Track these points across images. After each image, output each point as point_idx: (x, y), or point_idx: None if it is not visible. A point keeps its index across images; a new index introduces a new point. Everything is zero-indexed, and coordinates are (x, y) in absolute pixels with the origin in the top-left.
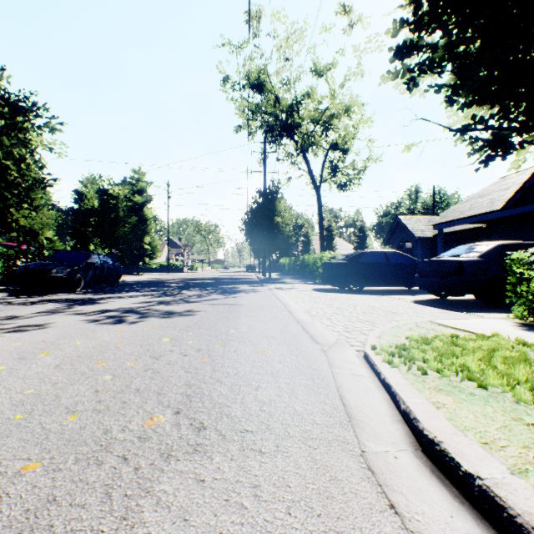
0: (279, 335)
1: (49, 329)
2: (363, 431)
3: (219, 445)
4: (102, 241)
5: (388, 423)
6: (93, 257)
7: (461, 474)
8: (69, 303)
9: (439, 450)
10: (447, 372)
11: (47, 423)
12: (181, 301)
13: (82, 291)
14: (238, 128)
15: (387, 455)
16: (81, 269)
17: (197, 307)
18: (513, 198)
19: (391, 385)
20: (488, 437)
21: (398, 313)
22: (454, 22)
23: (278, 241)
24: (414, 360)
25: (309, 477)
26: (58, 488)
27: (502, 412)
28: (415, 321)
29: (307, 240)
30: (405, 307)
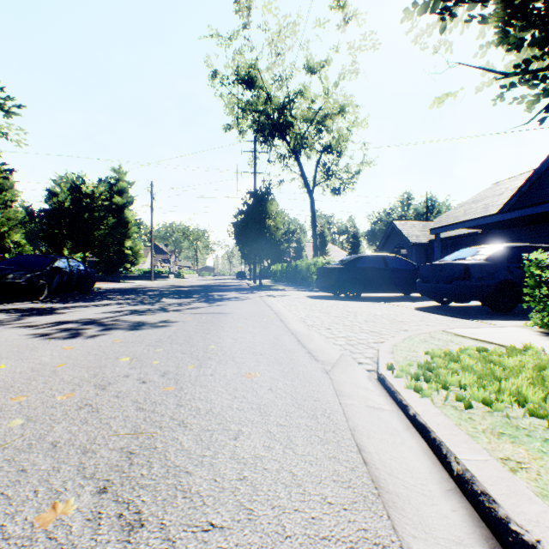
0: (269, 350)
1: None
2: (404, 518)
3: None
4: (73, 244)
5: (438, 497)
6: (61, 261)
7: None
8: (22, 313)
9: None
10: (500, 405)
11: None
12: (158, 310)
13: (45, 300)
14: (227, 126)
15: None
16: (44, 275)
17: (175, 317)
18: (509, 203)
19: (430, 428)
20: None
21: (404, 321)
22: None
23: (269, 246)
24: (448, 385)
25: None
26: None
27: None
28: (427, 331)
29: (300, 246)
30: (410, 315)
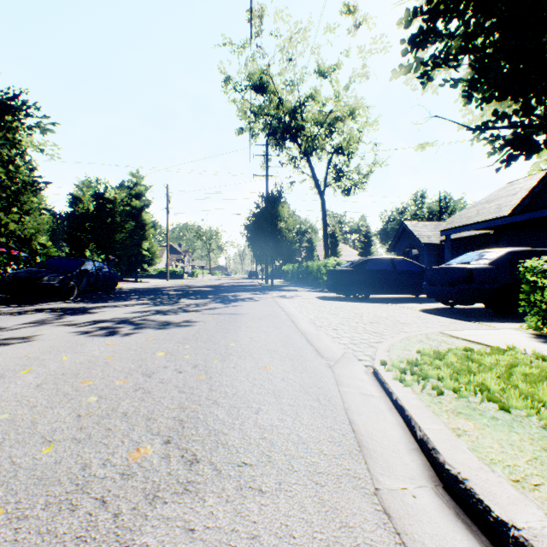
0: (281, 348)
1: (35, 342)
2: (376, 463)
3: (213, 483)
4: (97, 247)
5: (403, 453)
6: (88, 264)
7: (492, 520)
8: (60, 312)
9: (464, 489)
10: (465, 392)
11: (18, 456)
12: (179, 310)
13: (75, 300)
14: (240, 130)
15: (404, 494)
16: (74, 277)
17: (196, 317)
18: (521, 204)
19: (405, 408)
20: (518, 473)
21: (406, 323)
22: (474, 8)
23: (281, 247)
24: (428, 377)
25: (316, 524)
26: (20, 543)
27: (530, 441)
28: (425, 332)
29: (311, 246)
30: (414, 316)
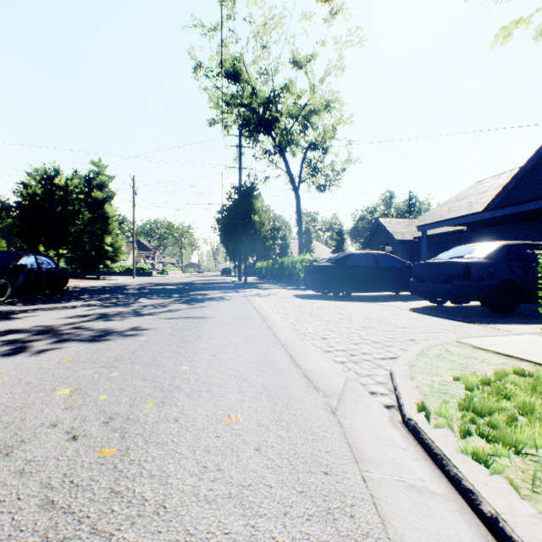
0: (256, 372)
1: None
2: None
3: None
4: (45, 240)
5: None
6: (27, 258)
7: None
8: None
9: None
10: None
11: None
12: (130, 314)
13: (8, 301)
14: (212, 121)
15: None
16: (6, 273)
17: (147, 323)
18: (494, 201)
19: None
20: None
21: (407, 327)
22: None
23: (255, 242)
24: (521, 447)
25: None
26: None
27: None
28: (439, 342)
29: (285, 243)
30: (409, 318)
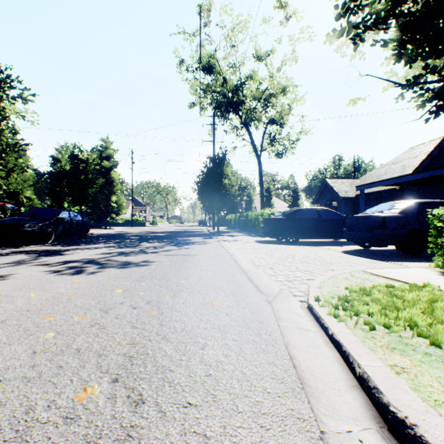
0: (226, 285)
1: (9, 280)
2: (319, 403)
3: (157, 428)
4: (72, 199)
5: (344, 390)
6: (64, 213)
7: None
8: (38, 254)
9: (413, 435)
10: (396, 328)
11: None
12: (139, 252)
13: (53, 243)
14: (191, 104)
15: (351, 438)
16: (52, 224)
17: (153, 258)
18: (422, 165)
19: (342, 344)
20: None
21: (332, 263)
22: None
23: (225, 200)
24: (359, 313)
25: None
26: None
27: None
28: (349, 271)
29: (250, 200)
30: (337, 257)
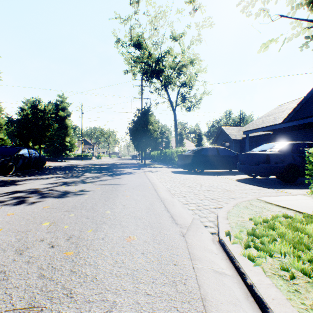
0: (145, 215)
1: None
2: None
3: None
4: (33, 140)
5: None
6: (23, 150)
7: None
8: None
9: None
10: None
11: None
12: (80, 182)
13: (13, 174)
14: (126, 71)
15: None
16: (12, 159)
17: (89, 187)
18: (288, 117)
19: (268, 305)
20: None
21: (231, 191)
22: None
23: (150, 141)
24: (272, 253)
25: None
26: None
27: None
28: (247, 199)
29: (168, 141)
30: (234, 185)
